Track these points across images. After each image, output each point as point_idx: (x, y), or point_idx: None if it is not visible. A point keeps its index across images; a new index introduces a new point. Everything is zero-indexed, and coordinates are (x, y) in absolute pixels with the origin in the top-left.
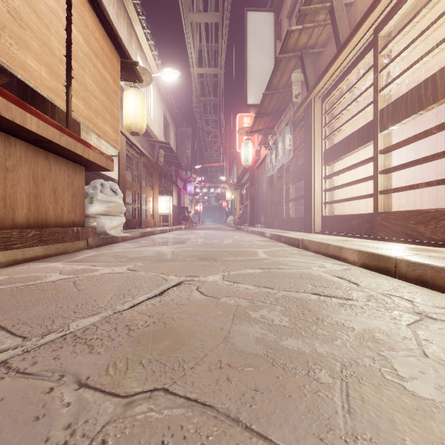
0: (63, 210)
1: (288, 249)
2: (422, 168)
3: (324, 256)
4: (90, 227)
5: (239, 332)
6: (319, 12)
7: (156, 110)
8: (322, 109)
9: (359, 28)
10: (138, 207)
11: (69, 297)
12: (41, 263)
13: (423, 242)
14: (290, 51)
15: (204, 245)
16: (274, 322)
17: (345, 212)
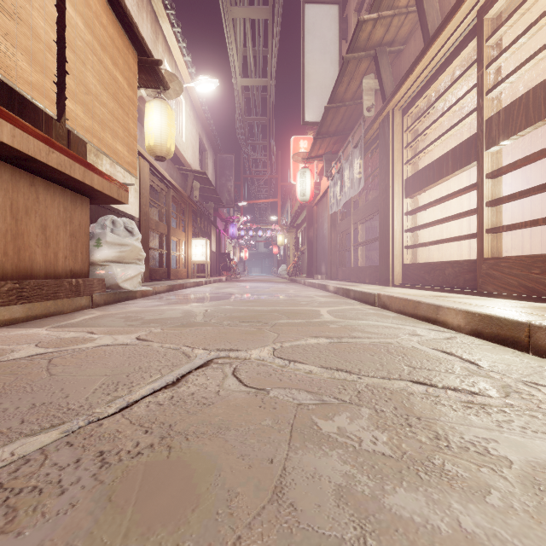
0: (57, 255)
1: (361, 307)
2: (532, 202)
3: (412, 317)
4: (97, 278)
5: (303, 471)
6: None
7: (190, 131)
8: (403, 124)
9: (458, 10)
10: (166, 253)
11: (29, 388)
12: (18, 329)
13: None
14: (361, 49)
15: (249, 301)
16: (364, 446)
17: (432, 259)
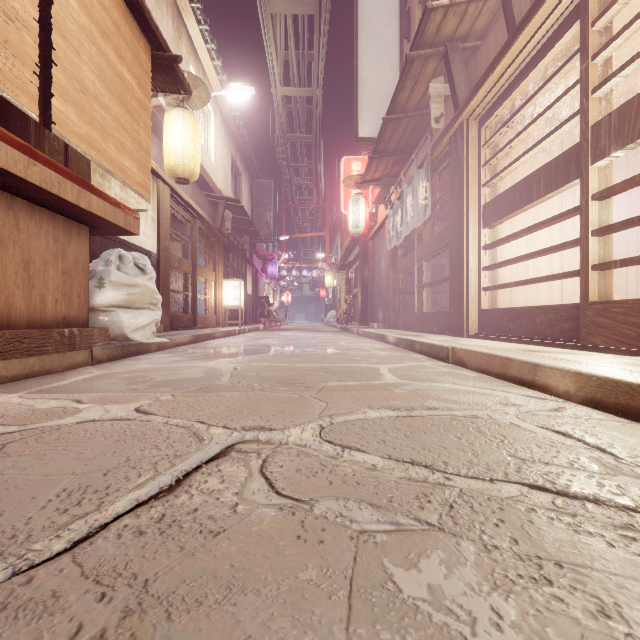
0: (45, 298)
1: (431, 364)
2: (639, 233)
3: (498, 378)
4: (98, 327)
5: None
6: None
7: (220, 151)
8: (480, 137)
9: None
10: (191, 297)
11: None
12: None
13: None
14: (428, 44)
15: (290, 356)
16: (482, 634)
17: (516, 303)
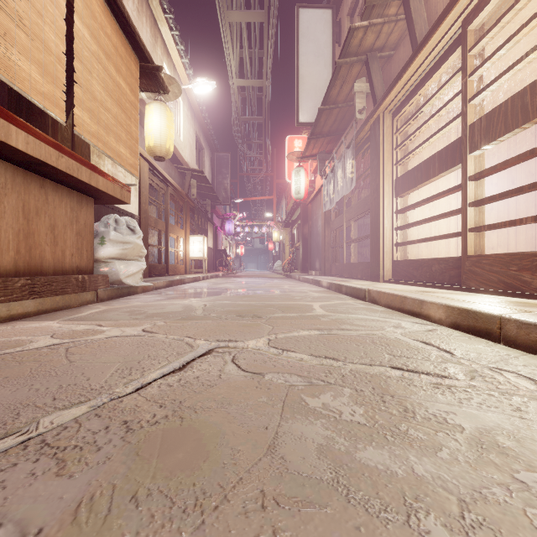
0: (65, 253)
1: (352, 302)
2: (517, 201)
3: (398, 312)
4: (101, 274)
5: (292, 435)
6: (390, 4)
7: (187, 131)
8: (393, 127)
9: (443, 21)
10: (165, 250)
11: (54, 373)
12: (31, 322)
13: (530, 294)
14: (352, 54)
15: (245, 297)
16: (344, 417)
17: (421, 255)
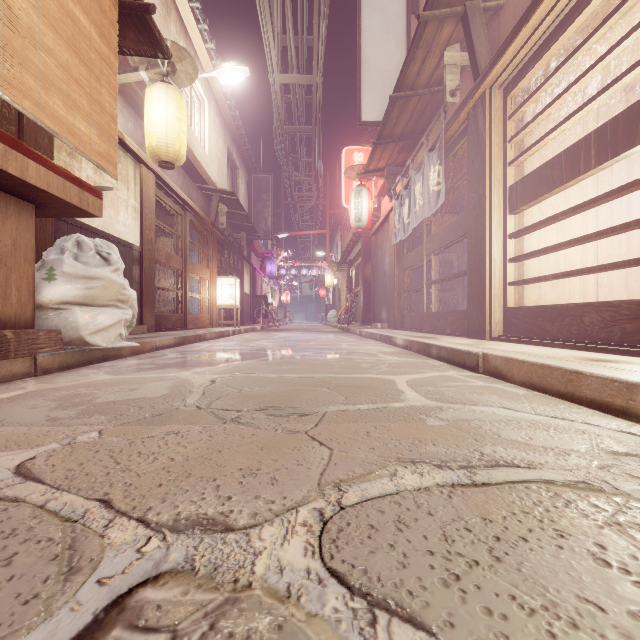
0: None
1: (457, 375)
2: None
3: (560, 398)
4: (46, 328)
5: None
6: None
7: (215, 141)
8: (505, 108)
9: None
10: (182, 295)
11: None
12: None
13: None
14: (444, 3)
15: (284, 363)
16: None
17: (545, 301)
